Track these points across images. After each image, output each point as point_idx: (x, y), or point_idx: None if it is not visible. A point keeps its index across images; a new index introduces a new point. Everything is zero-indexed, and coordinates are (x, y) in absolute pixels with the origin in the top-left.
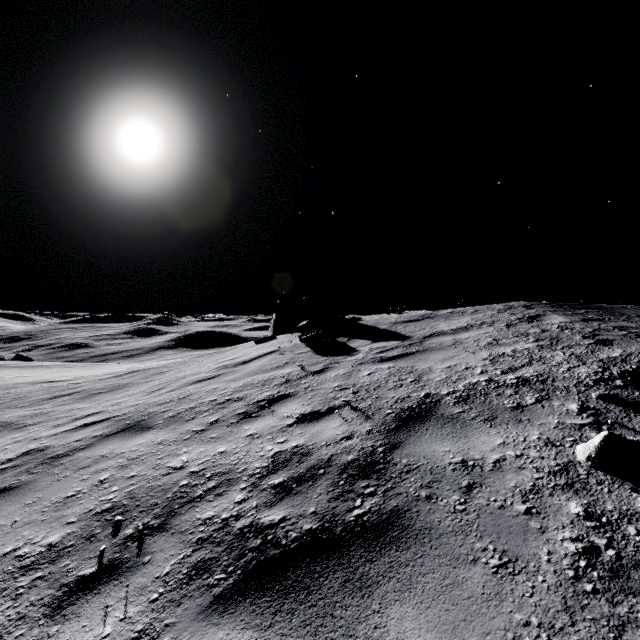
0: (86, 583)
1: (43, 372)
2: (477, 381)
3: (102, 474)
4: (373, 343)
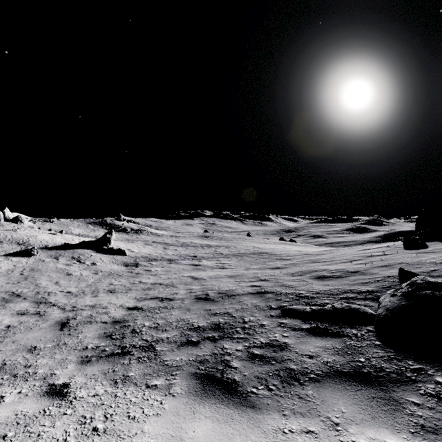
0: (296, 276)
1: (299, 247)
2: (428, 261)
3: (303, 267)
4: None
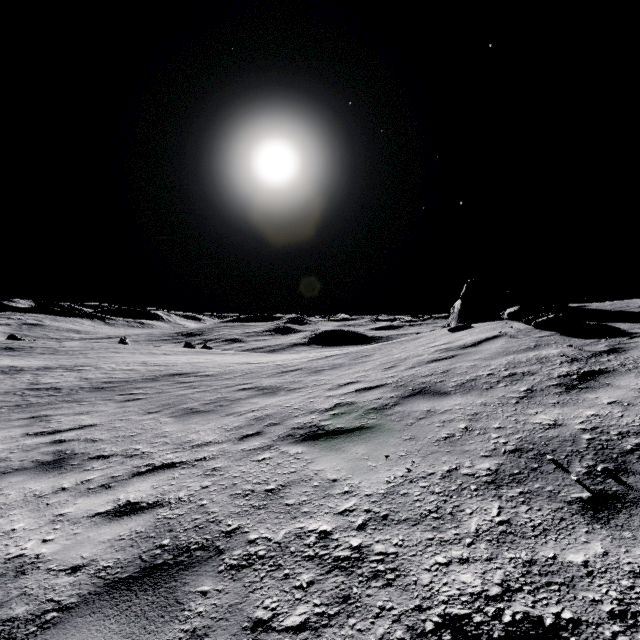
0: (597, 504)
1: (235, 357)
2: None
3: (455, 424)
4: None
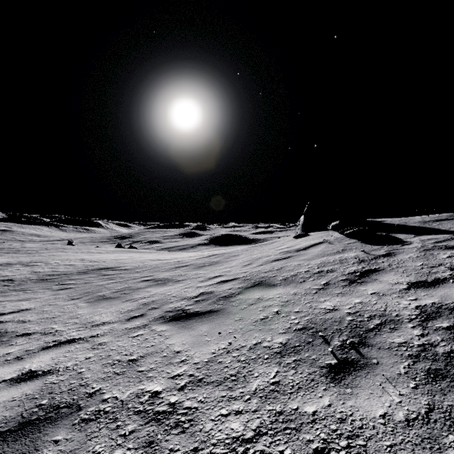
0: (338, 368)
1: (150, 255)
2: None
3: (271, 308)
4: (418, 236)
